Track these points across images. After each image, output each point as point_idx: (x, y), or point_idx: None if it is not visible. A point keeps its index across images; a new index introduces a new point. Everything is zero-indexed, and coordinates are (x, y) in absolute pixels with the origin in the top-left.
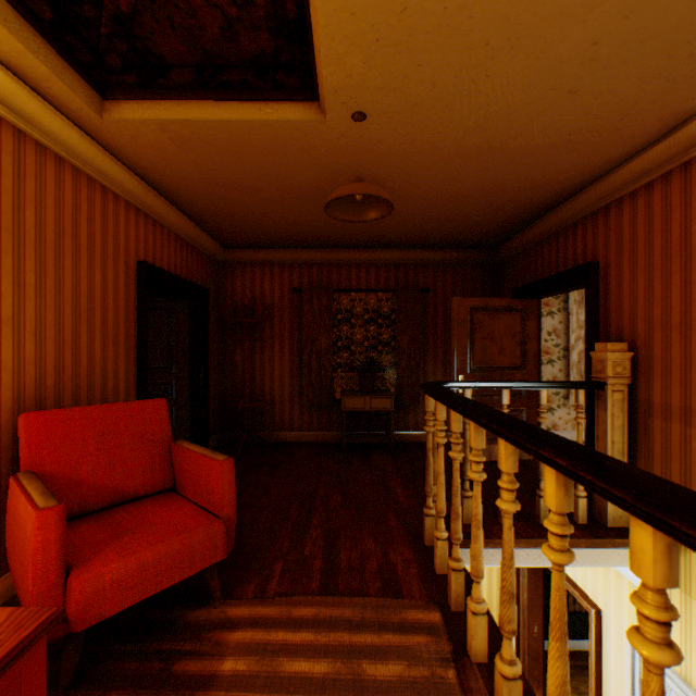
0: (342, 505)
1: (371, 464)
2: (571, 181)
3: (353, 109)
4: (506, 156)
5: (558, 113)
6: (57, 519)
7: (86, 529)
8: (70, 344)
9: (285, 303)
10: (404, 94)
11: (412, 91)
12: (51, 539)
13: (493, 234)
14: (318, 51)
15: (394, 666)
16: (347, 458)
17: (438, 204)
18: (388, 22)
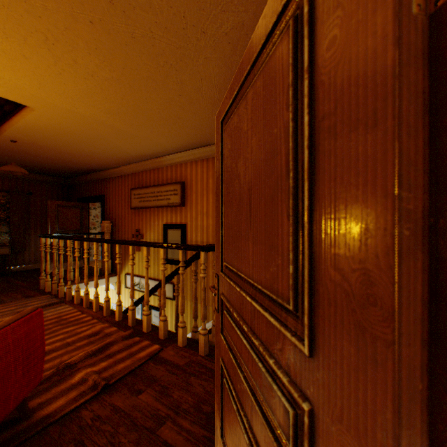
0: None
1: (0, 280)
2: (96, 168)
3: (13, 140)
4: (73, 160)
5: (88, 158)
6: None
7: None
8: None
9: None
10: (36, 143)
11: (40, 144)
12: None
13: (69, 174)
14: (6, 130)
15: (38, 302)
16: None
17: (43, 163)
18: (36, 136)
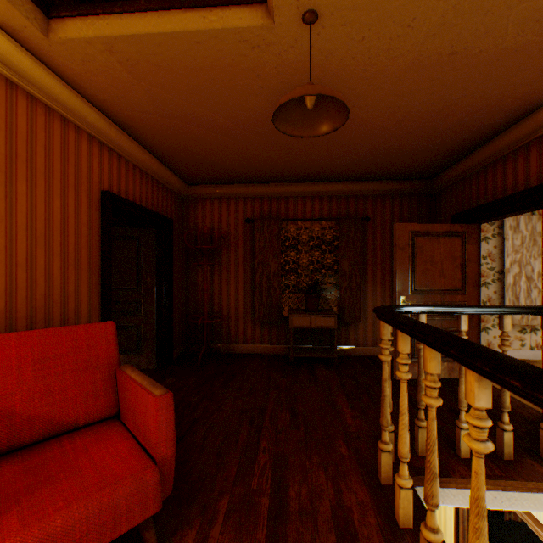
0: (290, 425)
1: (316, 379)
2: (531, 95)
3: (304, 6)
4: (467, 64)
5: None
6: None
7: (6, 472)
8: (23, 267)
9: (239, 232)
10: None
11: None
12: None
13: (432, 163)
14: None
15: None
16: (294, 371)
17: (384, 131)
18: None
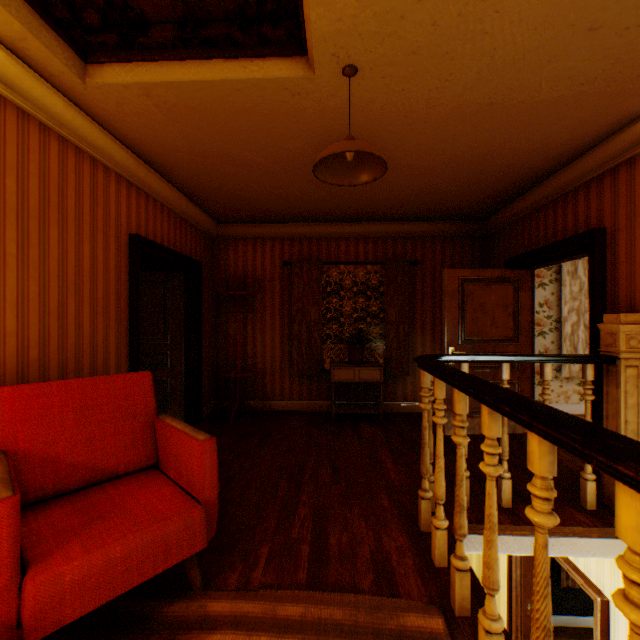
0: (331, 480)
1: (360, 436)
2: (575, 141)
3: (344, 61)
4: (507, 113)
5: (572, 58)
6: (9, 512)
7: (57, 513)
8: (55, 315)
9: (276, 277)
10: (399, 39)
11: (409, 36)
12: (3, 536)
13: (484, 204)
14: None
15: None
16: (336, 429)
17: (430, 173)
18: None
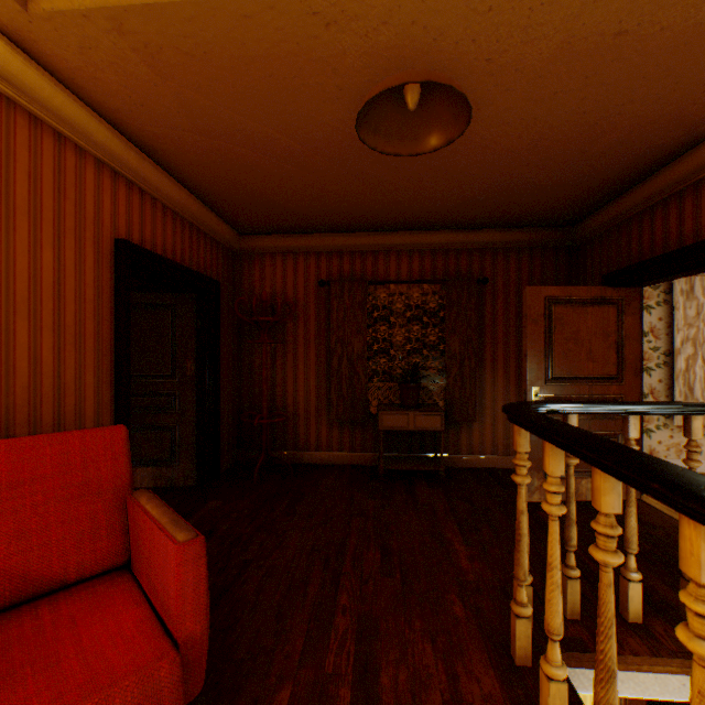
0: (380, 570)
1: (416, 501)
2: None
3: None
4: (639, 51)
5: None
6: None
7: None
8: None
9: (310, 299)
10: None
11: None
12: None
13: (576, 203)
14: None
15: None
16: (385, 490)
17: (512, 156)
18: None
